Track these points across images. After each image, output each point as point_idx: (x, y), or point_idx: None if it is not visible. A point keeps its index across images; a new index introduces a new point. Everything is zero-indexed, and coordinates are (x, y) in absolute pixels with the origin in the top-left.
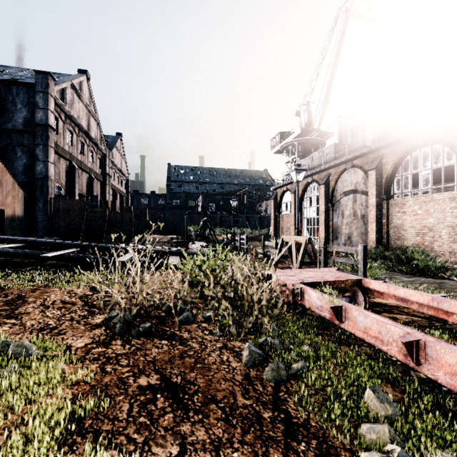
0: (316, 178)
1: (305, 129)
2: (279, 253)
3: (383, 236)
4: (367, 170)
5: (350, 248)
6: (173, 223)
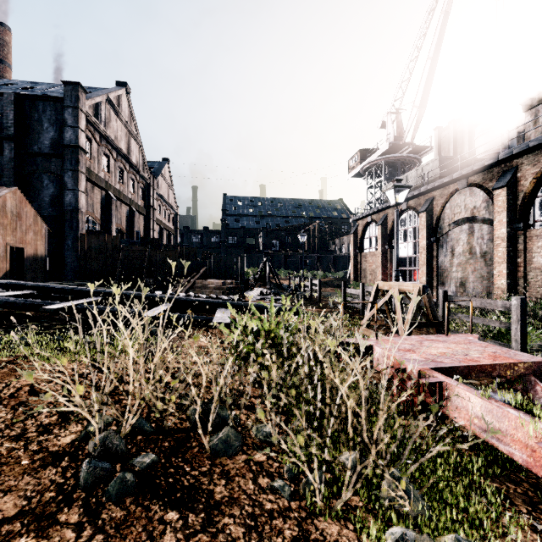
0: (413, 204)
1: (394, 144)
2: (372, 306)
3: (518, 282)
4: (492, 189)
5: (492, 302)
6: (227, 264)
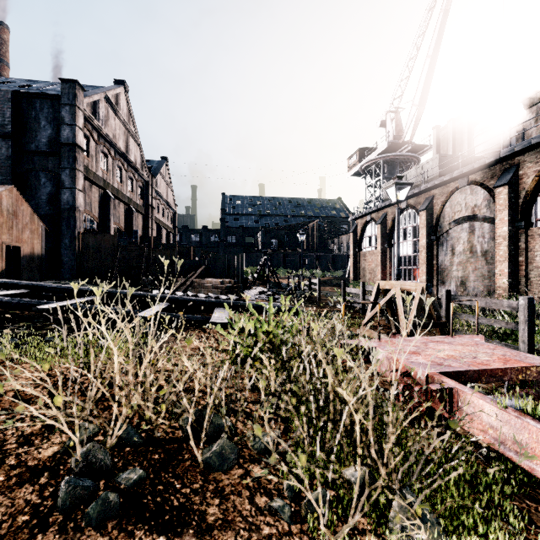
0: (413, 203)
1: (393, 142)
2: (373, 306)
3: (520, 281)
4: (493, 187)
5: (497, 302)
6: (225, 263)
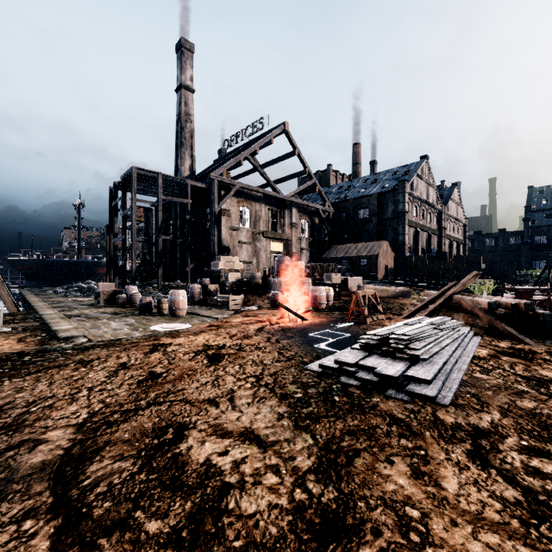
0: None
1: None
2: None
3: None
4: None
5: None
6: (500, 269)
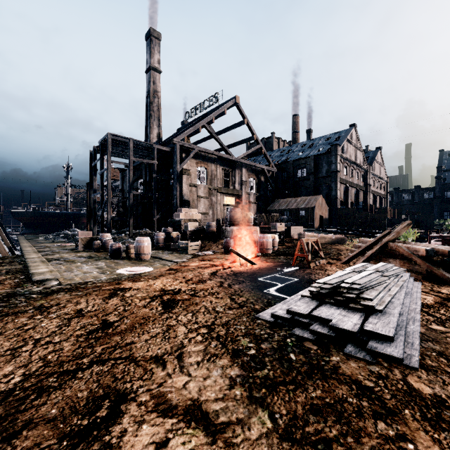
0: None
1: None
2: None
3: None
4: None
5: None
6: (419, 219)
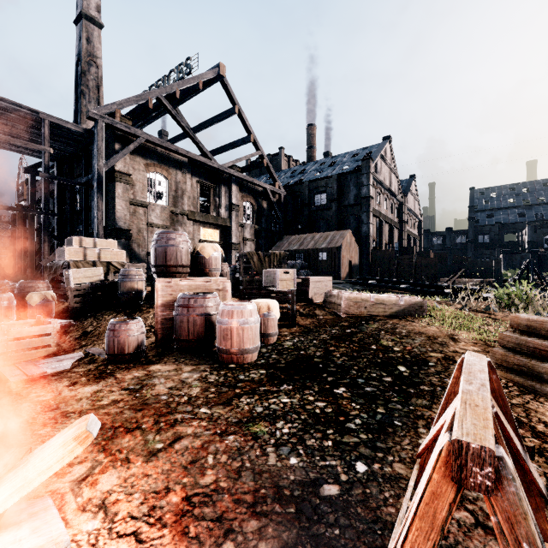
0: None
1: None
2: None
3: None
4: None
5: None
6: (482, 266)
